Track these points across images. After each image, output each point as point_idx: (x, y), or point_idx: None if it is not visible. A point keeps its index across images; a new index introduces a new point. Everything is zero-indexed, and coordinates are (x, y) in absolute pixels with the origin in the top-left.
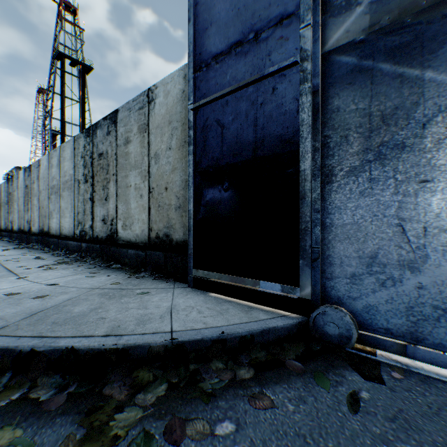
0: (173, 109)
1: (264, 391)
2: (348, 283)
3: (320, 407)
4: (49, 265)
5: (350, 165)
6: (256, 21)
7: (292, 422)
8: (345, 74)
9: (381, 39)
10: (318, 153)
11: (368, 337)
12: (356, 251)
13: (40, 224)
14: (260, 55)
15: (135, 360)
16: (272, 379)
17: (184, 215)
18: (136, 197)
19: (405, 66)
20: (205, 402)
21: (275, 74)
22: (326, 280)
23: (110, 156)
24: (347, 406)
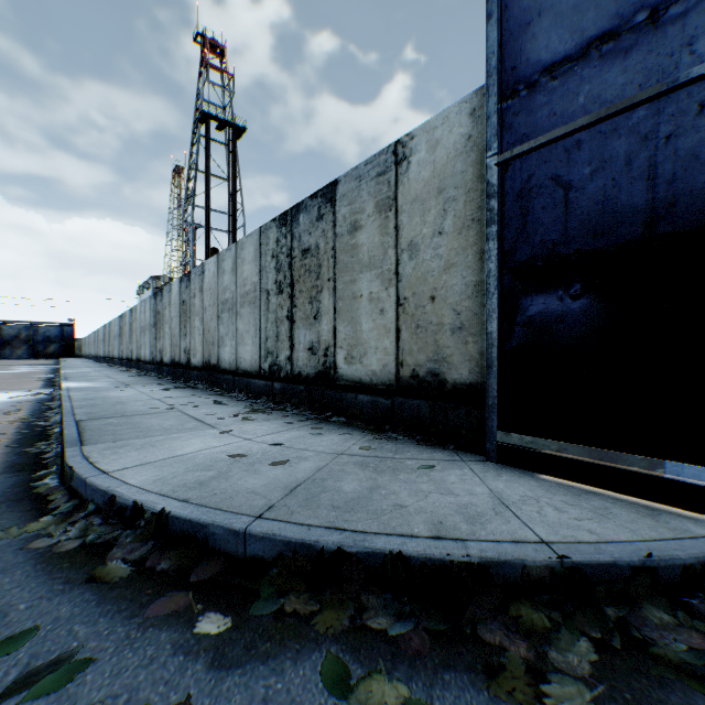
0: (447, 168)
1: None
2: None
3: None
4: (242, 413)
5: None
6: None
7: None
8: None
9: None
10: None
11: None
12: None
13: (203, 354)
14: (663, 48)
15: (503, 585)
16: None
17: (470, 341)
18: (372, 313)
19: None
20: (700, 691)
21: None
22: None
23: (323, 253)
24: None
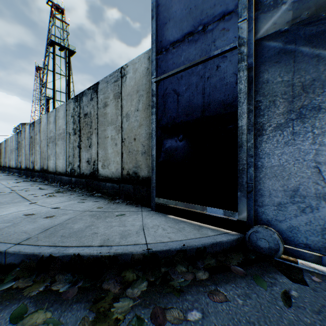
0: (140, 81)
1: (218, 289)
2: (275, 209)
3: (262, 302)
4: (50, 193)
5: (276, 123)
6: (204, 17)
7: (243, 312)
8: (273, 55)
9: (301, 29)
10: (251, 113)
11: (291, 250)
12: (281, 186)
13: (41, 164)
14: (207, 42)
15: (122, 264)
16: (223, 280)
17: (148, 158)
18: (112, 145)
19: (321, 48)
20: (177, 296)
21: (219, 56)
22: (258, 207)
23: (93, 116)
24: (282, 302)
